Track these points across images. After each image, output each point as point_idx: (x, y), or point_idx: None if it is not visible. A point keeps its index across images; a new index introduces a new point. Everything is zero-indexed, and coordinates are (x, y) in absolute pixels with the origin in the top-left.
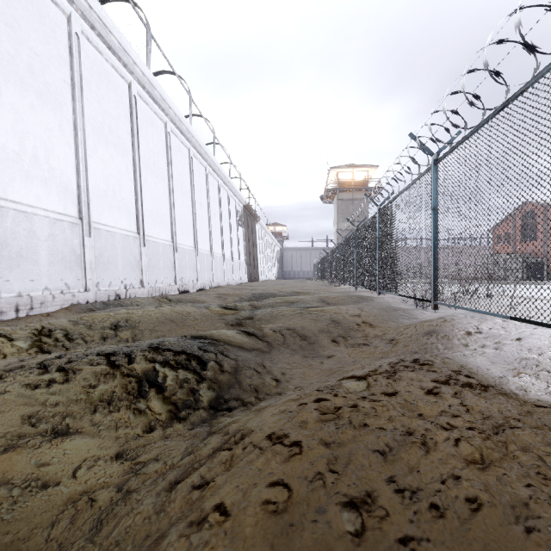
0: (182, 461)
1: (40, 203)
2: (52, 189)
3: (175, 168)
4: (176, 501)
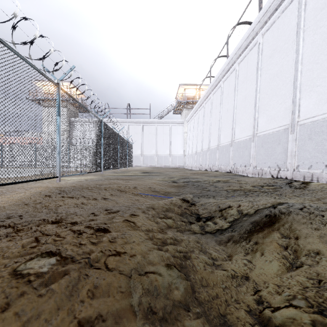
0: (183, 248)
1: None
2: None
3: None
4: (170, 233)
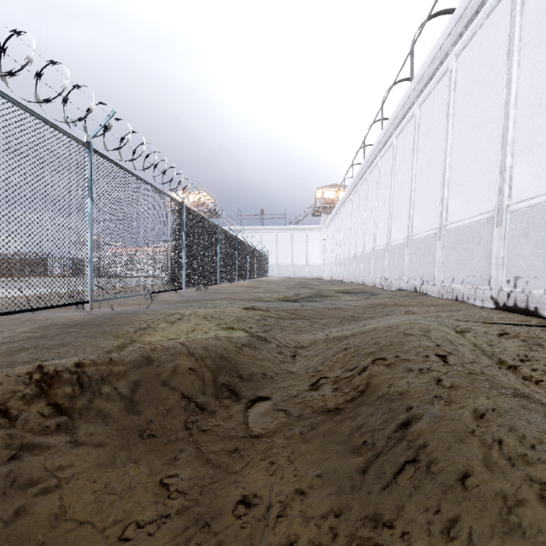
0: None
1: (400, 237)
2: (403, 227)
3: (541, 22)
4: None
